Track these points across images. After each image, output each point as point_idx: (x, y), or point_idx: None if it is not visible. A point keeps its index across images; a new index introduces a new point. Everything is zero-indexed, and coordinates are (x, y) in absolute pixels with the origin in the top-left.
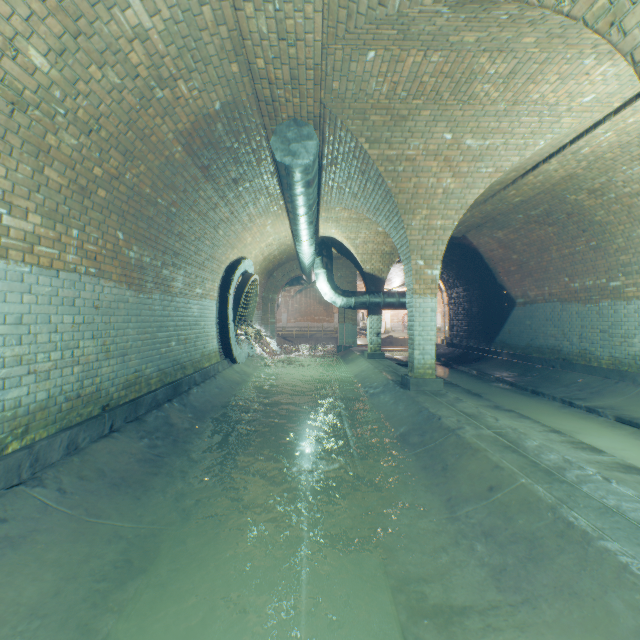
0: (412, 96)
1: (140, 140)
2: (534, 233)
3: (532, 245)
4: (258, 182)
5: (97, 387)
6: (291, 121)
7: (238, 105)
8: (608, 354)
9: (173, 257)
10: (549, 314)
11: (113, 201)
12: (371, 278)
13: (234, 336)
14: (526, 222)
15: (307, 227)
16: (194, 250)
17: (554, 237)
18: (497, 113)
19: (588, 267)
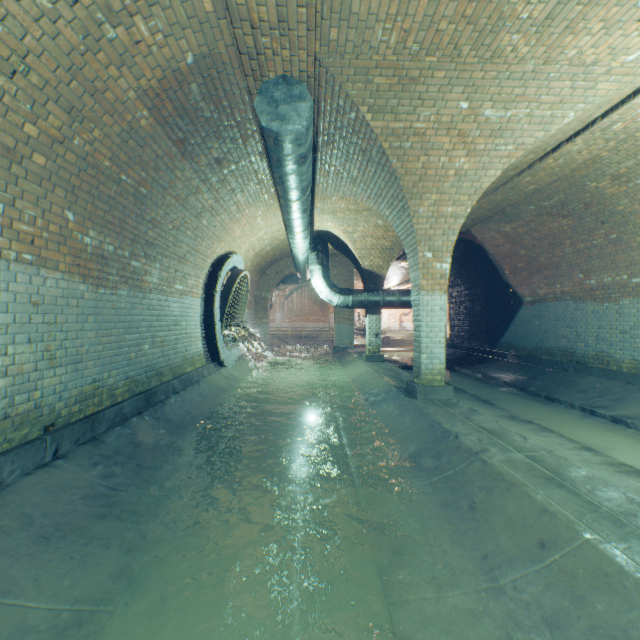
0: (425, 51)
1: (90, 95)
2: (546, 226)
3: (543, 239)
4: (245, 164)
5: (36, 403)
6: (279, 78)
7: (216, 60)
8: (630, 357)
9: (145, 247)
10: (561, 313)
11: (57, 172)
12: (370, 275)
13: (221, 337)
14: (538, 214)
15: (300, 216)
16: (172, 241)
17: (568, 230)
18: (524, 75)
19: (606, 262)
